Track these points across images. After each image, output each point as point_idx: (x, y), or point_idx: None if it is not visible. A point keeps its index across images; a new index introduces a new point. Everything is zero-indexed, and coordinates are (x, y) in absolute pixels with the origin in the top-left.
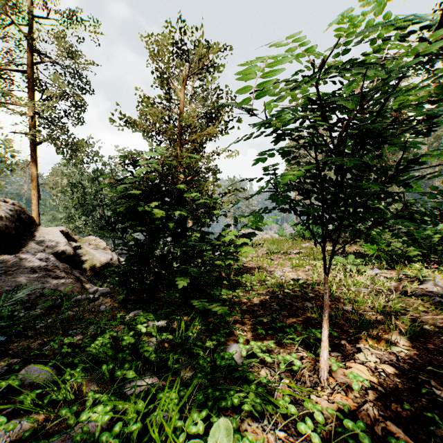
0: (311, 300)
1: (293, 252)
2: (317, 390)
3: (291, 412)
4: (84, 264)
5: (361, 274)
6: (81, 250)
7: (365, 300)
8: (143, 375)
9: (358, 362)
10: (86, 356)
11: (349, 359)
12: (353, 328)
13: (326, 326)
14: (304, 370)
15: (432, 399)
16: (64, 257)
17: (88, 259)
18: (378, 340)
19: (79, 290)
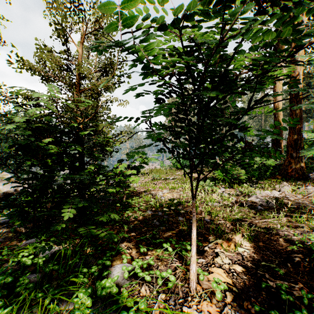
0: (182, 214)
1: (170, 178)
2: (188, 300)
3: None
4: None
5: (214, 192)
6: None
7: (218, 212)
8: None
9: (217, 266)
10: None
11: (210, 264)
12: (212, 236)
13: (195, 244)
14: (178, 281)
15: (269, 291)
16: None
17: None
18: (229, 243)
19: None
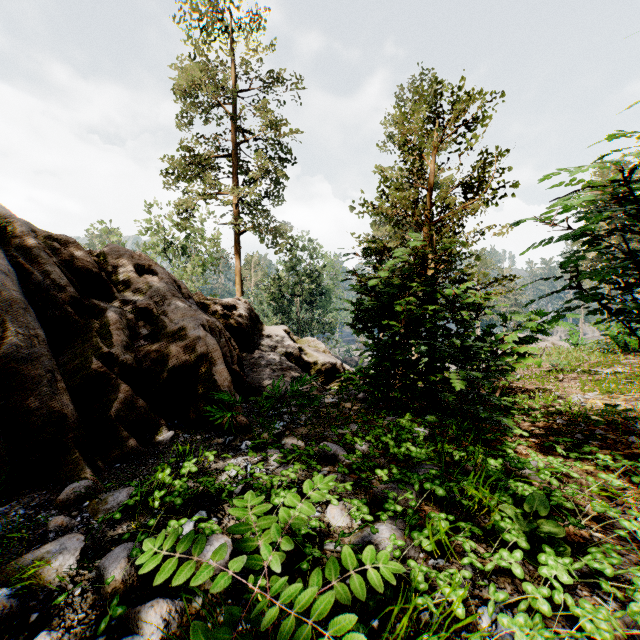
0: None
1: (601, 371)
2: None
3: (610, 511)
4: (309, 368)
5: None
6: (302, 352)
7: None
8: (429, 465)
9: None
10: (364, 445)
11: None
12: None
13: None
14: (627, 498)
15: None
16: (291, 359)
17: (311, 362)
18: None
19: (317, 393)
